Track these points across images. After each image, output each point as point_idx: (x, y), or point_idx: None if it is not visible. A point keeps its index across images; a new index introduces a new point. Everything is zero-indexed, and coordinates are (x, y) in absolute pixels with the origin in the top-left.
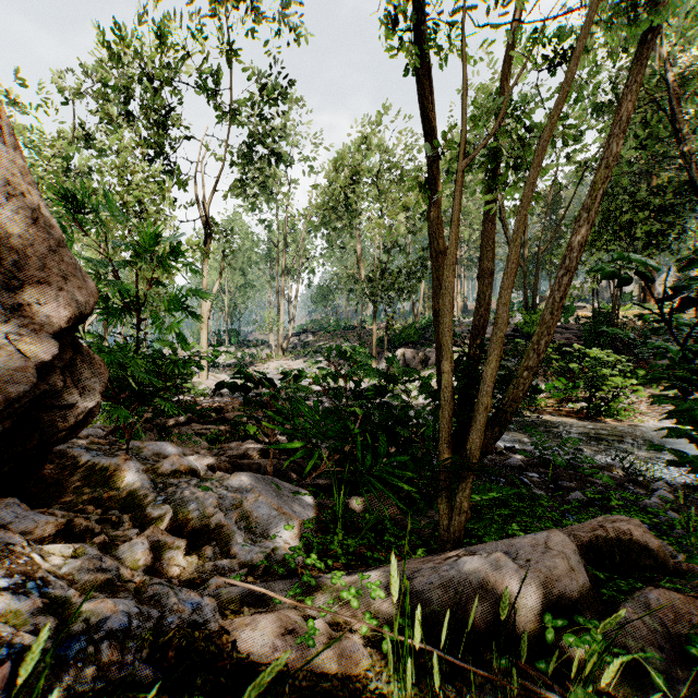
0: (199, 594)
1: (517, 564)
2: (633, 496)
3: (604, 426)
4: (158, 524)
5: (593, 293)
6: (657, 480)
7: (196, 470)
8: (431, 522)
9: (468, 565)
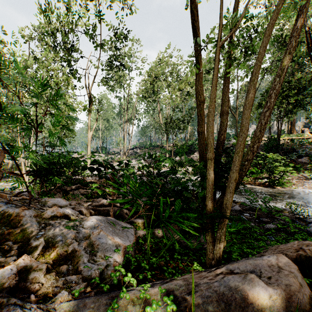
0: (43, 311)
1: (262, 280)
2: (302, 227)
3: (277, 190)
4: (34, 251)
5: (269, 129)
6: (310, 217)
7: (68, 215)
8: (200, 244)
9: (232, 283)
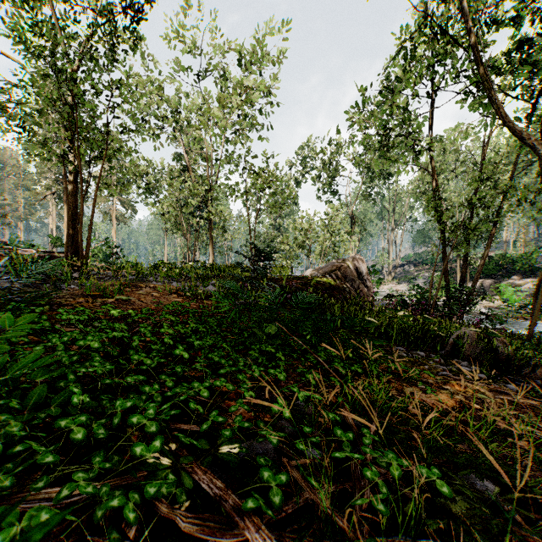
0: None
1: None
2: None
3: None
4: None
5: None
6: None
7: None
8: None
9: None
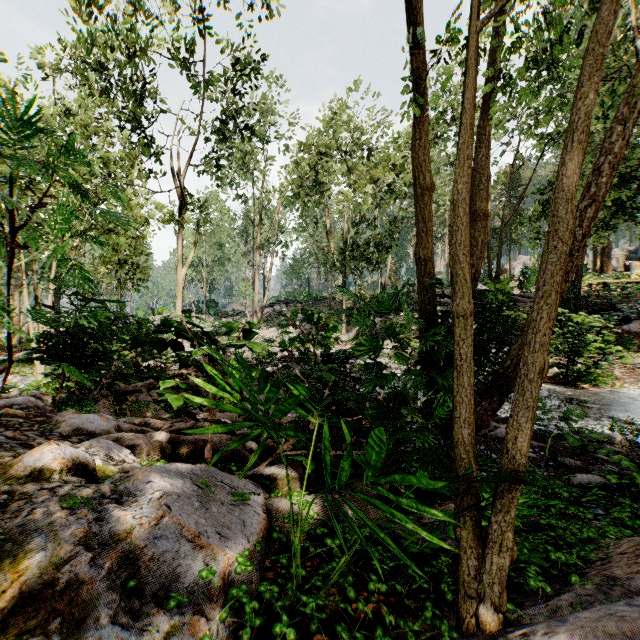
0: None
1: None
2: None
3: (584, 393)
4: None
5: None
6: None
7: (87, 464)
8: None
9: None
